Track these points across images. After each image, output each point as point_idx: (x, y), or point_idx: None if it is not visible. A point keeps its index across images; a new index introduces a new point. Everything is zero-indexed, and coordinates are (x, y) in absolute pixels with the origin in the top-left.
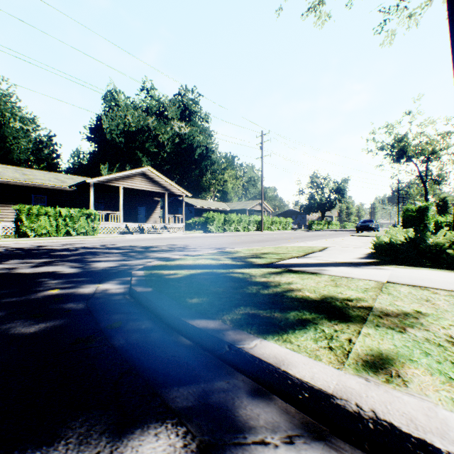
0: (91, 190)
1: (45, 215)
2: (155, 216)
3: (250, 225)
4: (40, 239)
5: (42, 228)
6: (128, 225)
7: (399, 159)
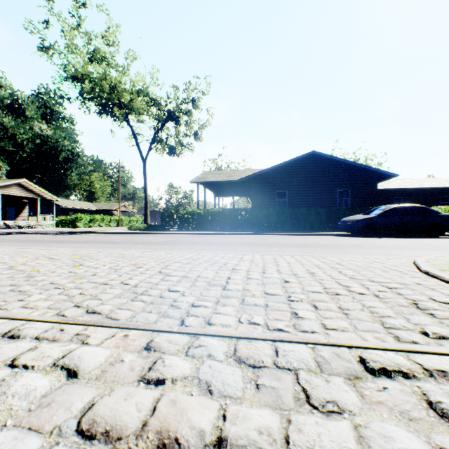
0: None
1: None
2: (24, 215)
3: (112, 223)
4: None
5: None
6: (5, 223)
7: None
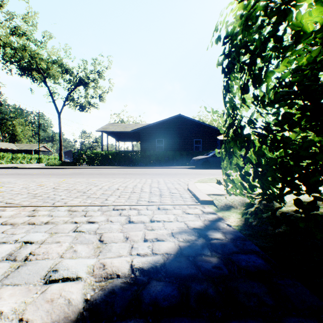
0: None
1: None
2: None
3: (32, 160)
4: None
5: None
6: None
7: None
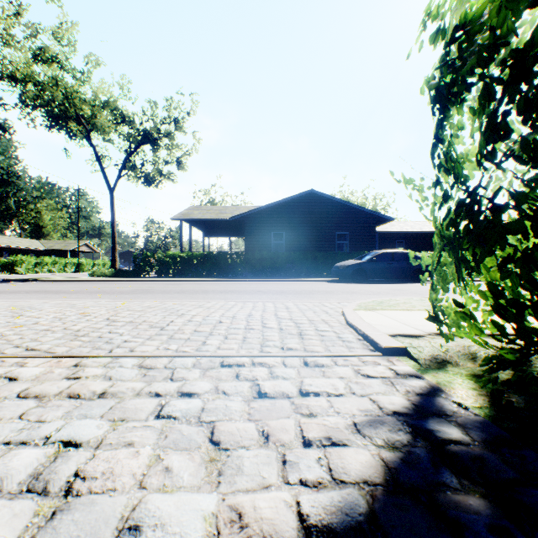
0: None
1: None
2: None
3: (68, 267)
4: None
5: None
6: None
7: None
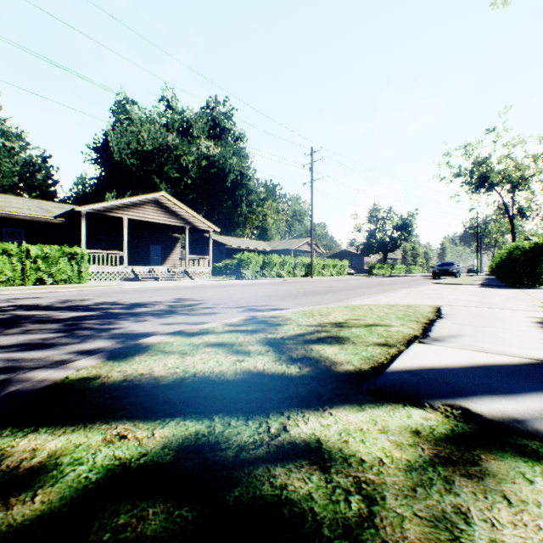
0: (82, 222)
1: (3, 254)
2: (174, 258)
3: (296, 270)
4: None
5: None
6: (134, 270)
7: (480, 188)
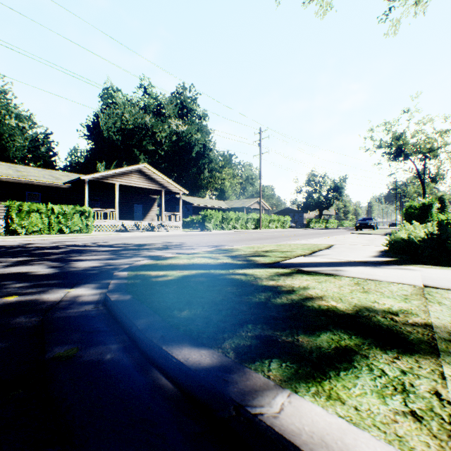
0: (86, 187)
1: (36, 212)
2: (152, 214)
3: (248, 223)
4: (30, 237)
5: (34, 226)
6: (124, 223)
7: (397, 158)
